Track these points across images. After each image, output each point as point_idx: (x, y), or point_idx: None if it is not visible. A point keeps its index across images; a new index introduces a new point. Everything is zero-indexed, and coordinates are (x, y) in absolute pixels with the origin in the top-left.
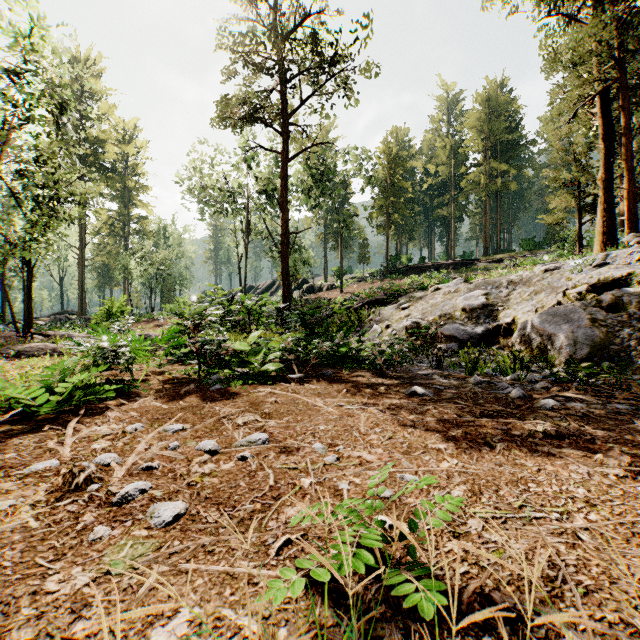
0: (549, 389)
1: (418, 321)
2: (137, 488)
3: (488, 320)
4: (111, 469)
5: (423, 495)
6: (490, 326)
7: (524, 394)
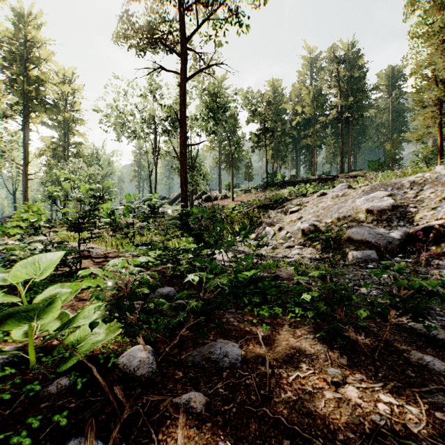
0: None
1: (315, 224)
2: None
3: (402, 223)
4: None
5: None
6: (411, 230)
7: None
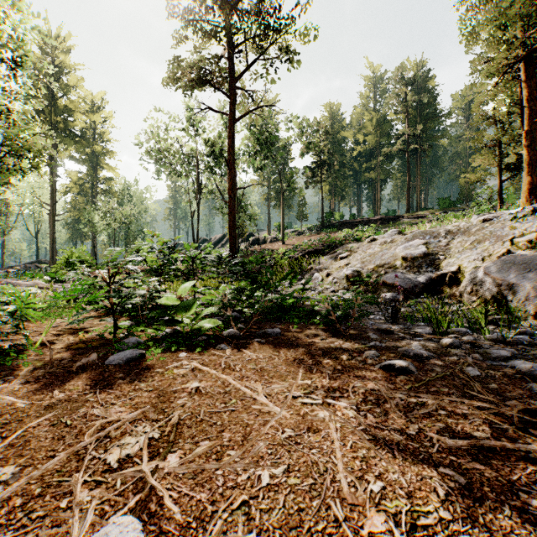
0: None
1: (359, 270)
2: None
3: (430, 269)
4: None
5: None
6: (434, 275)
7: None
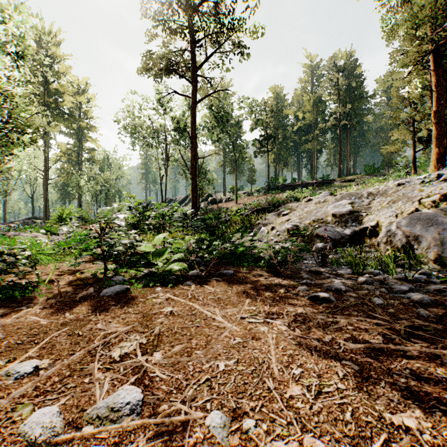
0: (446, 292)
1: (297, 224)
2: None
3: (355, 223)
4: None
5: None
6: (357, 228)
7: (430, 300)
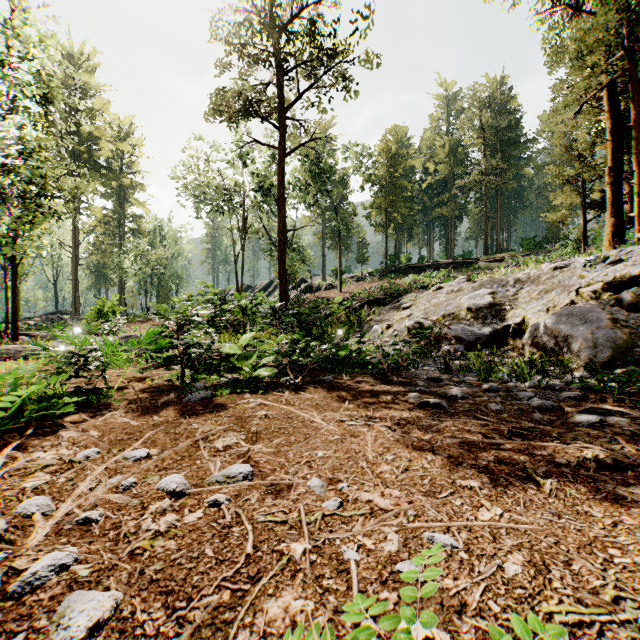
0: (578, 399)
1: (421, 321)
2: (53, 564)
3: (495, 320)
4: (34, 523)
5: (465, 573)
6: (498, 327)
7: (553, 406)
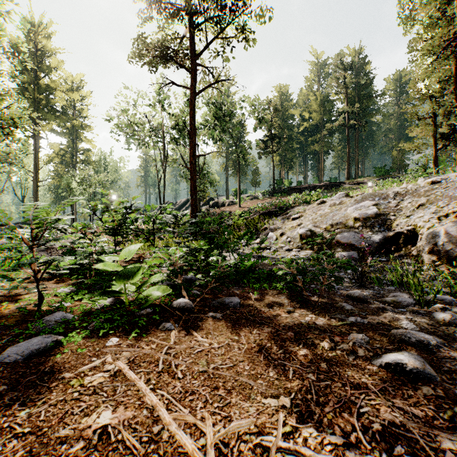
0: None
1: (311, 229)
2: None
3: (383, 228)
4: None
5: None
6: (387, 234)
7: None
